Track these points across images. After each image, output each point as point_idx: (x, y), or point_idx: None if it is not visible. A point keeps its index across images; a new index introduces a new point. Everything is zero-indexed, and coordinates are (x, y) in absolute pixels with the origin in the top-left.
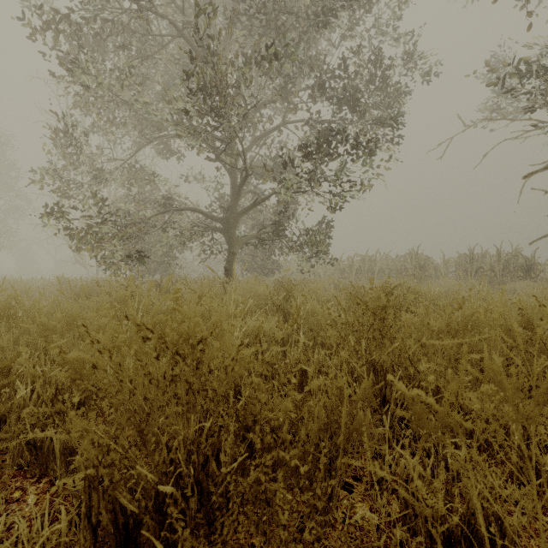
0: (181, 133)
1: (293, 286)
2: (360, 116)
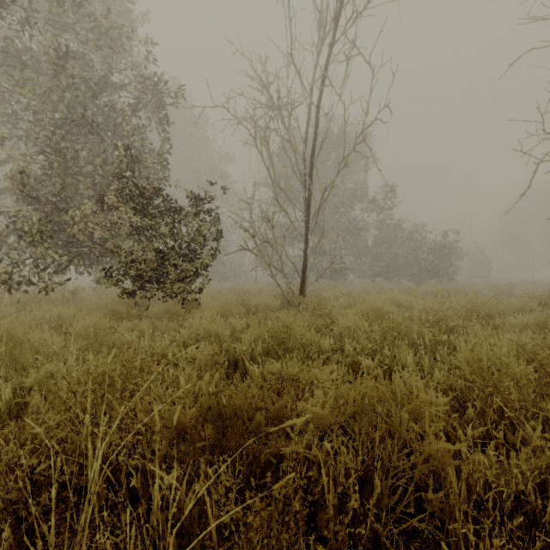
0: None
1: None
2: None
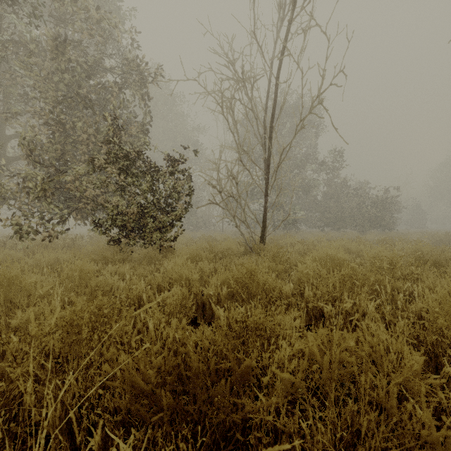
0: None
1: None
2: None
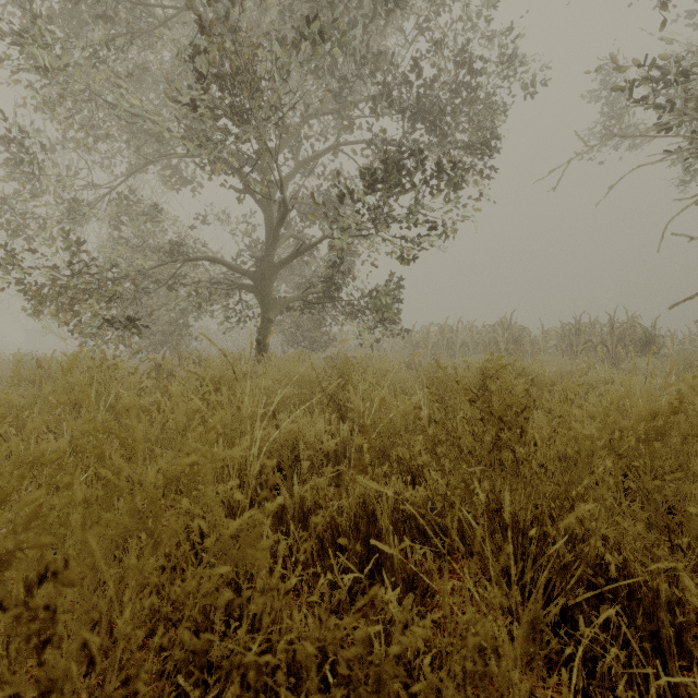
0: (190, 145)
1: (351, 366)
2: (442, 136)
